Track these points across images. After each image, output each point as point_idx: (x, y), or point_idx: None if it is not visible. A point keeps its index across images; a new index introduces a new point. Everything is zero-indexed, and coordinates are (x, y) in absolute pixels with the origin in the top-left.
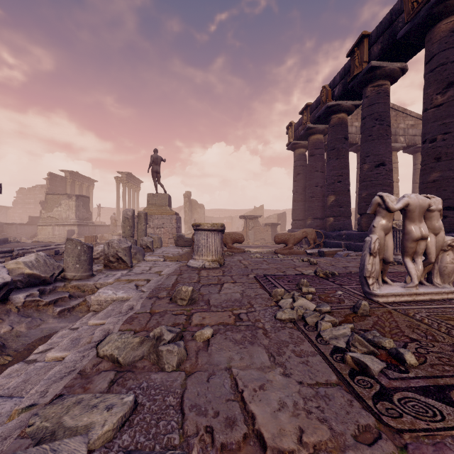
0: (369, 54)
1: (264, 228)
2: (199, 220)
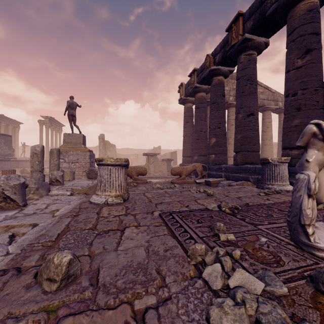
0: (243, 29)
1: (161, 162)
2: (111, 156)
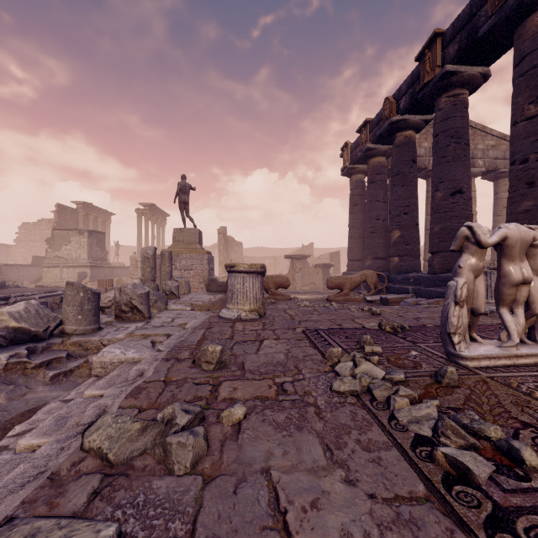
0: (443, 56)
1: (314, 270)
2: (236, 260)
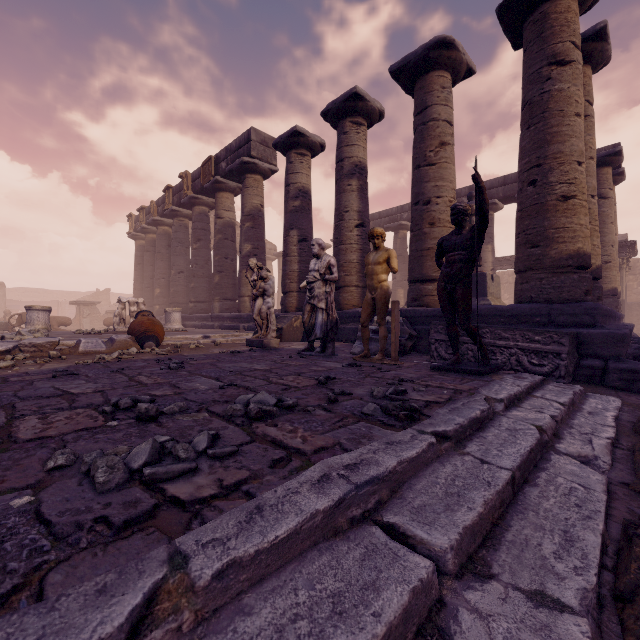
0: (173, 200)
1: (104, 315)
2: None
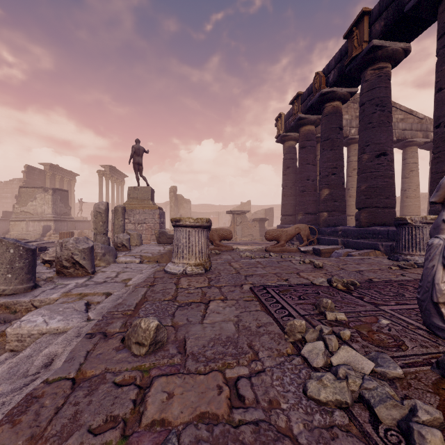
0: (369, 33)
1: (252, 223)
2: (185, 215)
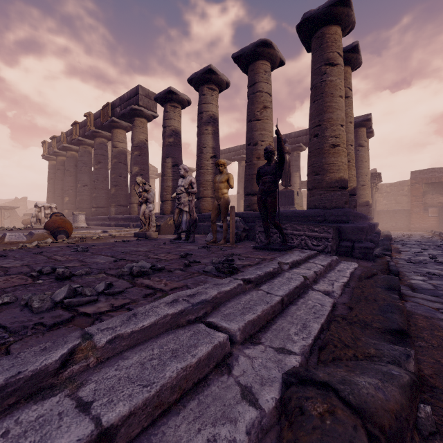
0: (79, 132)
1: (22, 217)
2: None
